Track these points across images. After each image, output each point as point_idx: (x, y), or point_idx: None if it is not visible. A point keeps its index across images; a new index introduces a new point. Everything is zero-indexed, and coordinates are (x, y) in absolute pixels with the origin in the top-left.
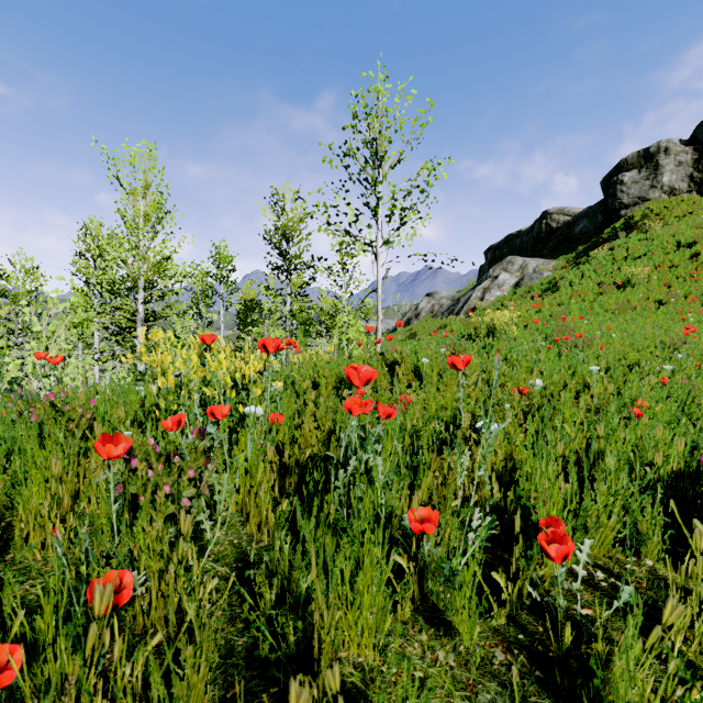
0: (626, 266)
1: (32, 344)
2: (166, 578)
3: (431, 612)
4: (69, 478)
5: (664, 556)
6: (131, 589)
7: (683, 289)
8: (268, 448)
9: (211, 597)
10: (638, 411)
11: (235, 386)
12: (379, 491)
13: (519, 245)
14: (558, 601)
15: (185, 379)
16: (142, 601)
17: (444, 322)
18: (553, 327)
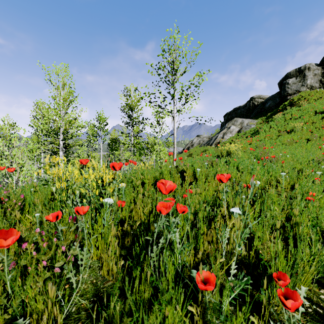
0: (291, 122)
1: (4, 161)
2: (41, 323)
3: None
4: None
5: None
6: None
7: (319, 133)
8: (112, 229)
9: None
10: (311, 198)
11: (99, 186)
12: (177, 255)
13: (239, 113)
14: None
15: (70, 184)
16: None
17: (205, 148)
18: (258, 152)
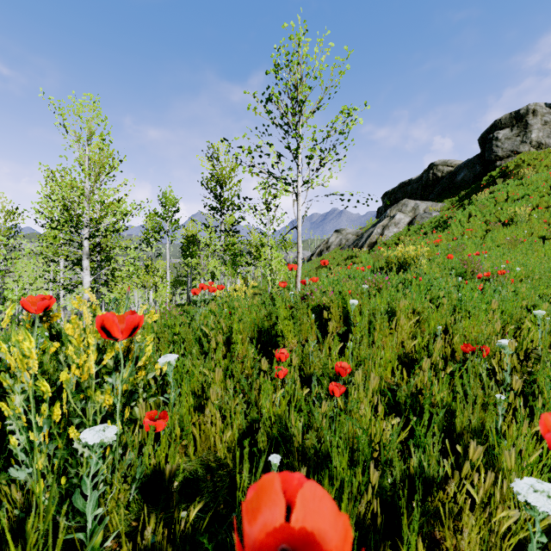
0: (507, 207)
1: None
2: None
3: None
4: None
5: None
6: None
7: None
8: None
9: None
10: None
11: (90, 374)
12: None
13: (410, 191)
14: None
15: None
16: None
17: (350, 253)
18: (455, 261)
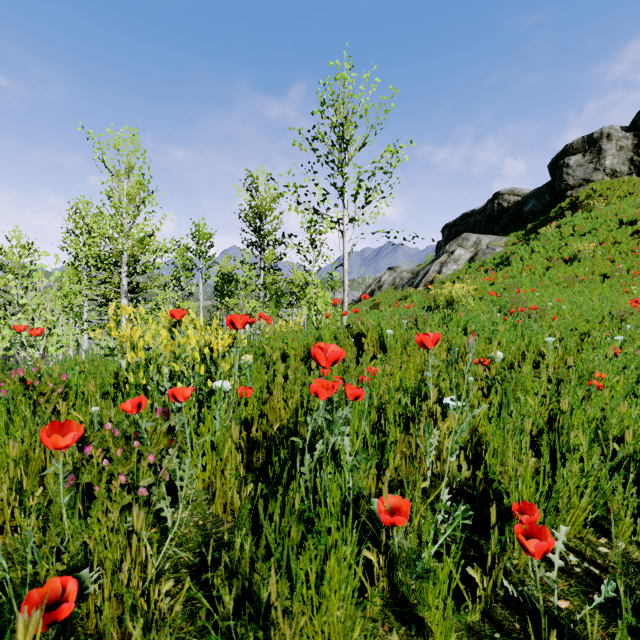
0: (573, 242)
1: (18, 316)
2: (119, 576)
3: (401, 606)
4: (36, 454)
5: (637, 539)
6: (72, 601)
7: (626, 263)
8: (233, 429)
9: (171, 588)
10: (597, 383)
11: (205, 360)
12: (346, 474)
13: (473, 223)
14: (533, 591)
15: (153, 354)
16: (95, 598)
17: (404, 293)
18: (506, 299)
